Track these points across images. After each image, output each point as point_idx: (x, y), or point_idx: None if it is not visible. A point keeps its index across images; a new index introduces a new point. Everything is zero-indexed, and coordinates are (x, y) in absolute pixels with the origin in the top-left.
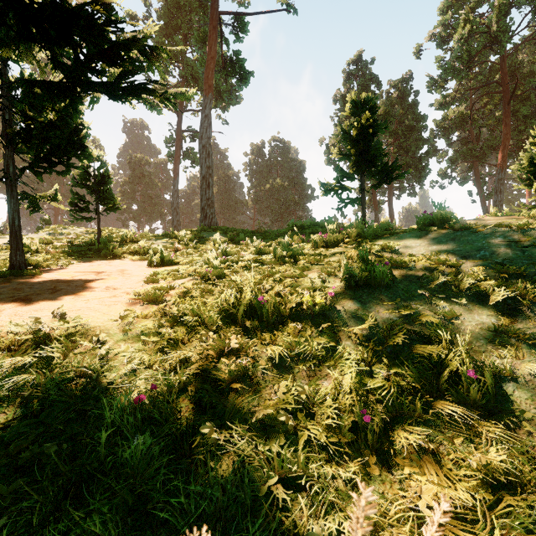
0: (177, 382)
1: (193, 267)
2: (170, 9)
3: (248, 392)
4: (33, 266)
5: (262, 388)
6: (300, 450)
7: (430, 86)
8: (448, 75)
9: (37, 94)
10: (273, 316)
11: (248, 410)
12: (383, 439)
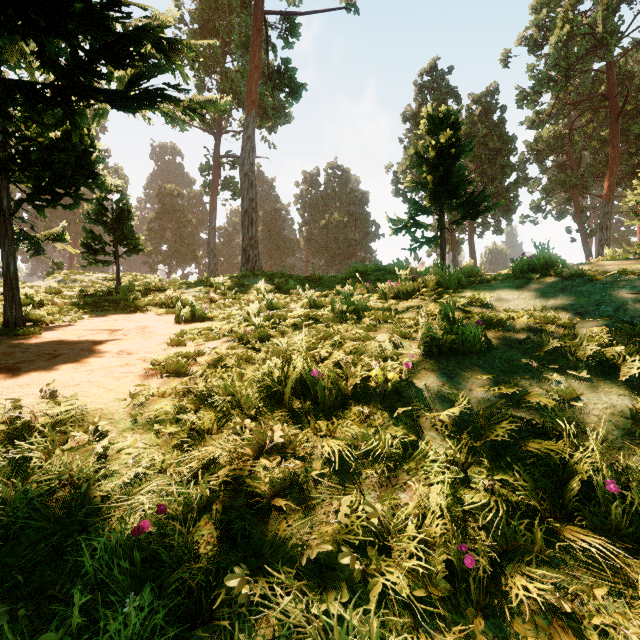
0: (197, 497)
1: (230, 325)
2: (206, 10)
3: (296, 510)
4: (33, 322)
5: (316, 503)
6: (372, 612)
7: (521, 100)
8: (542, 87)
9: (18, 101)
10: (331, 396)
11: (296, 540)
12: (491, 589)
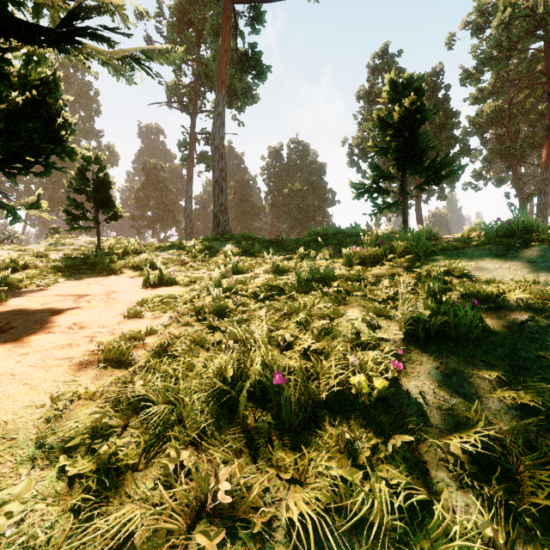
0: None
1: (190, 294)
2: (182, 4)
3: None
4: (8, 287)
5: None
6: None
7: (464, 79)
8: (485, 66)
9: None
10: (299, 407)
11: None
12: None
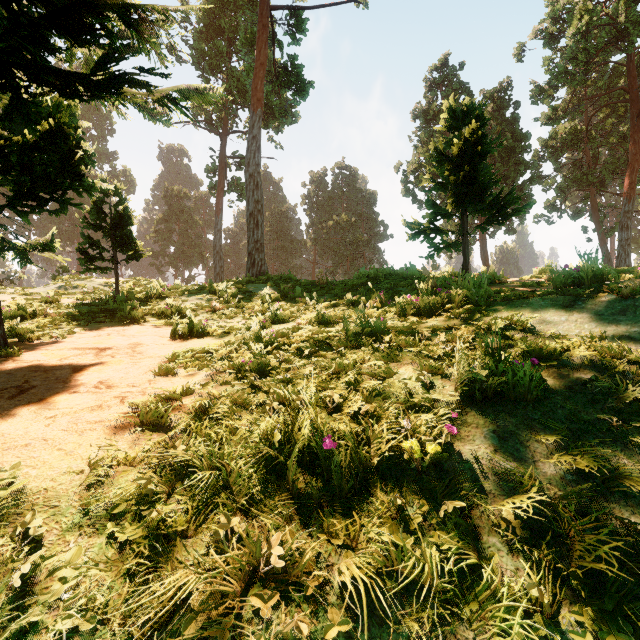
0: None
1: (227, 349)
2: (211, 8)
3: None
4: (18, 339)
5: None
6: None
7: (535, 96)
8: (559, 81)
9: None
10: (349, 473)
11: None
12: None
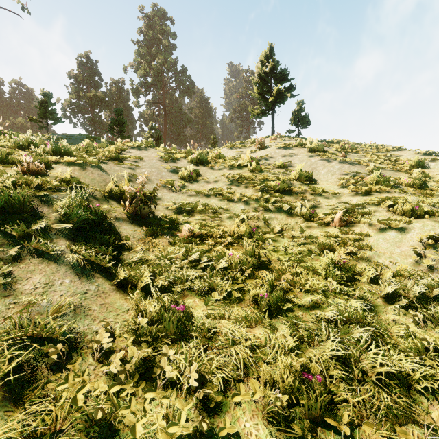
0: None
1: None
2: None
3: None
4: None
5: None
6: None
7: (133, 92)
8: (136, 91)
9: None
10: None
11: None
12: None
